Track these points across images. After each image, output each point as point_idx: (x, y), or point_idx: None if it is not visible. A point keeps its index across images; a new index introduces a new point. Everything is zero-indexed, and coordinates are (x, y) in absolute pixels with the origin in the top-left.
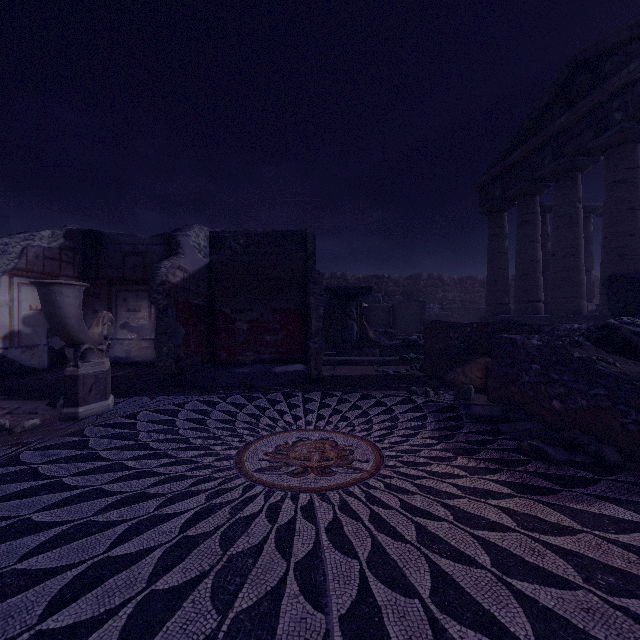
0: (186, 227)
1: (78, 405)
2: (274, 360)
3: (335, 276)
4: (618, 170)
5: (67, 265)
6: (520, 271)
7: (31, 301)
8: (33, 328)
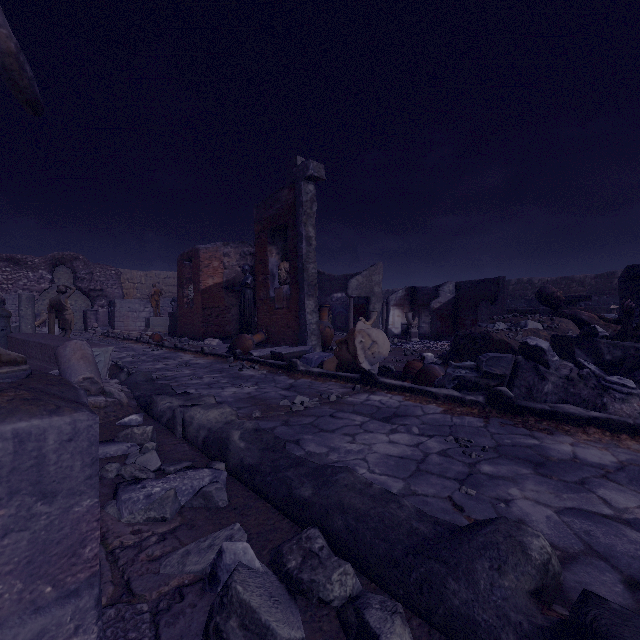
0: (444, 284)
1: (411, 338)
2: None
3: None
4: None
5: (406, 300)
6: None
7: (397, 314)
8: (397, 322)
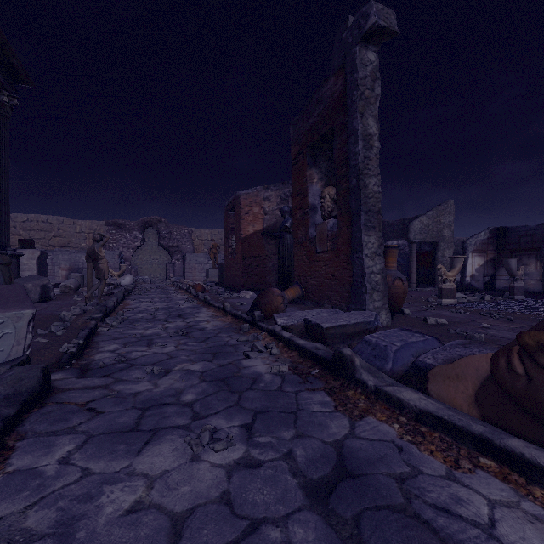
0: None
1: (514, 295)
2: None
3: None
4: None
5: (490, 245)
6: None
7: (477, 262)
8: (478, 273)
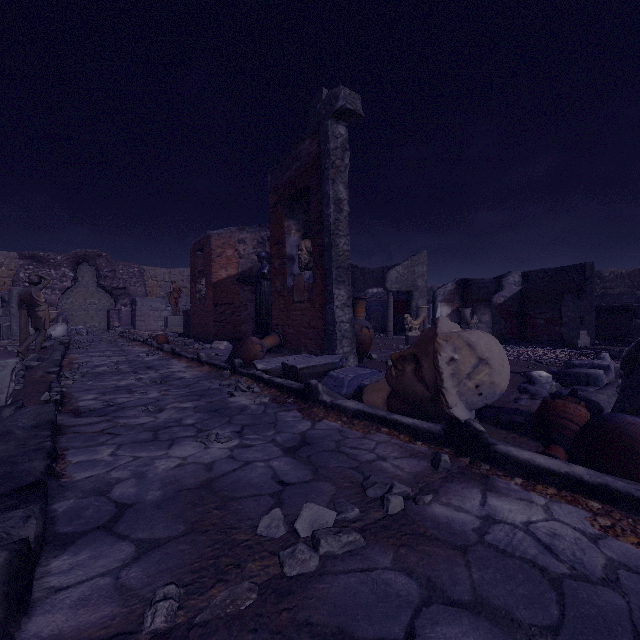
0: (507, 274)
1: None
2: (561, 341)
3: None
4: None
5: (456, 295)
6: None
7: (445, 311)
8: None
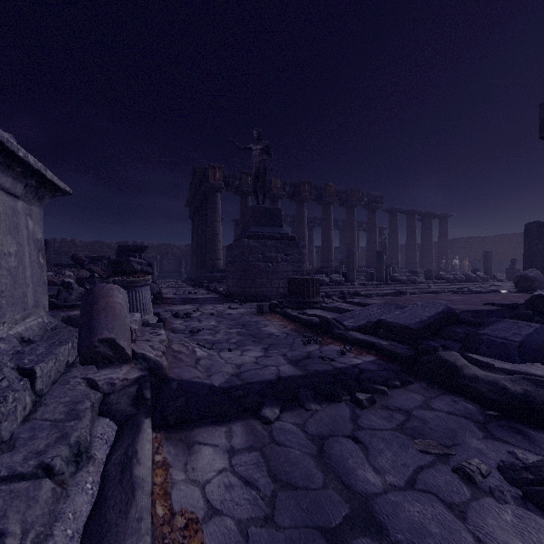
0: None
1: None
2: None
3: (136, 243)
4: (201, 216)
5: None
6: (194, 249)
7: None
8: None
